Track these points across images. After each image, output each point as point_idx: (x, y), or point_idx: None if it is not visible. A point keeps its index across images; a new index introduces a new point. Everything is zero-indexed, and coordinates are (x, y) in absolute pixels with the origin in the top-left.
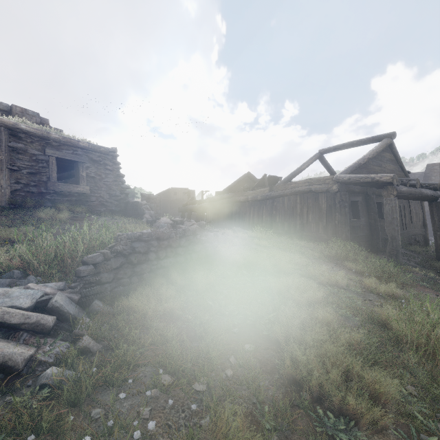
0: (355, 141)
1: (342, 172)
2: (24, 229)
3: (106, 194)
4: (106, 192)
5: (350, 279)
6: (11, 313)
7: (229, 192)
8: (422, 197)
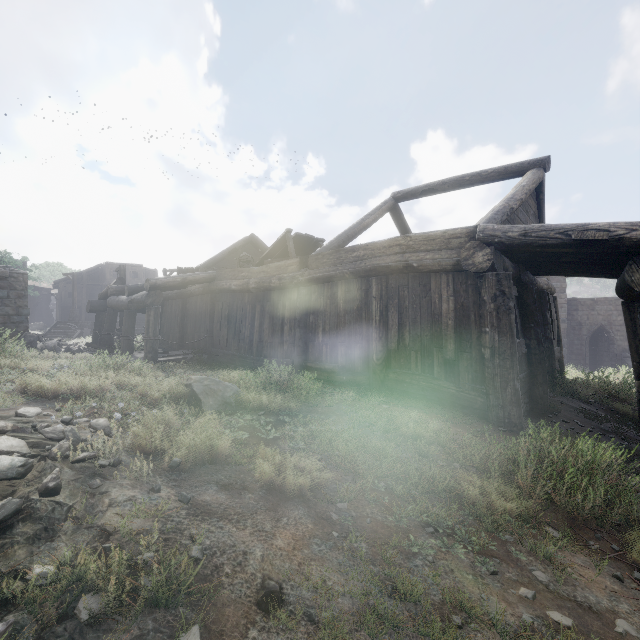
0: (468, 174)
1: (486, 221)
2: None
3: None
4: None
5: None
6: None
7: (208, 270)
8: None
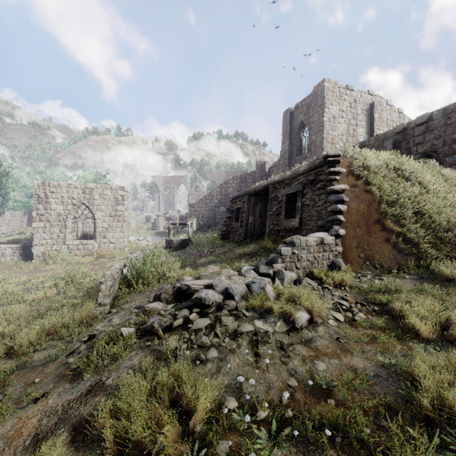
0: None
1: None
2: (213, 258)
3: (315, 225)
4: (316, 222)
5: None
6: None
7: None
8: None
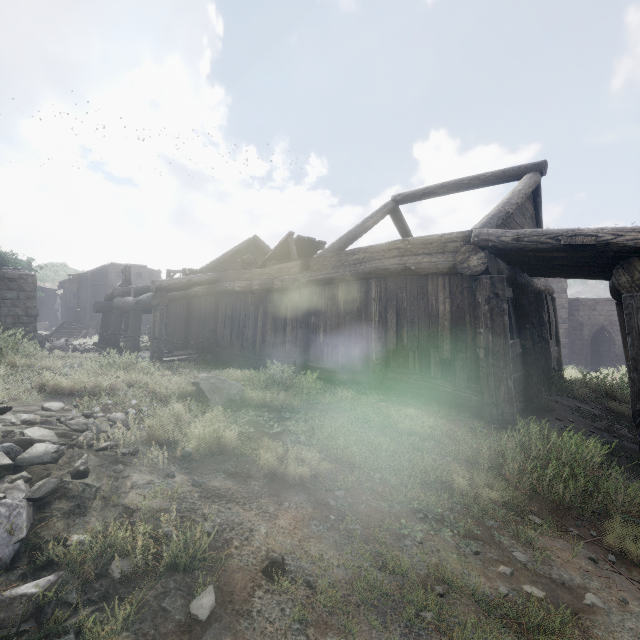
0: (467, 178)
1: (481, 225)
2: None
3: None
4: None
5: None
6: None
7: (212, 272)
8: None
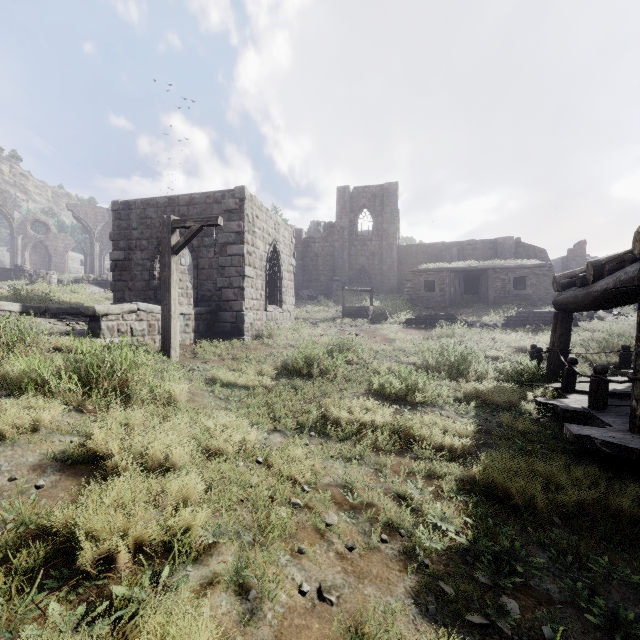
0: None
1: None
2: (496, 312)
3: (544, 293)
4: (544, 292)
5: None
6: (488, 324)
7: None
8: None
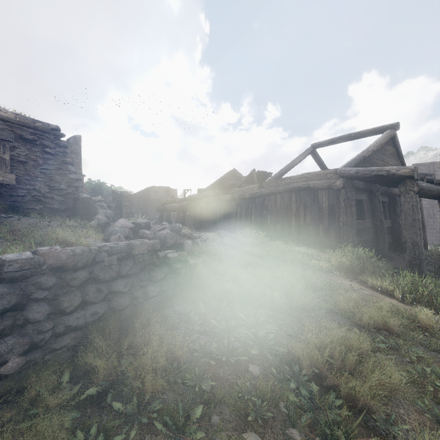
0: (353, 133)
1: (345, 165)
2: None
3: (45, 187)
4: (45, 184)
5: (390, 309)
6: None
7: (213, 190)
8: (438, 195)
